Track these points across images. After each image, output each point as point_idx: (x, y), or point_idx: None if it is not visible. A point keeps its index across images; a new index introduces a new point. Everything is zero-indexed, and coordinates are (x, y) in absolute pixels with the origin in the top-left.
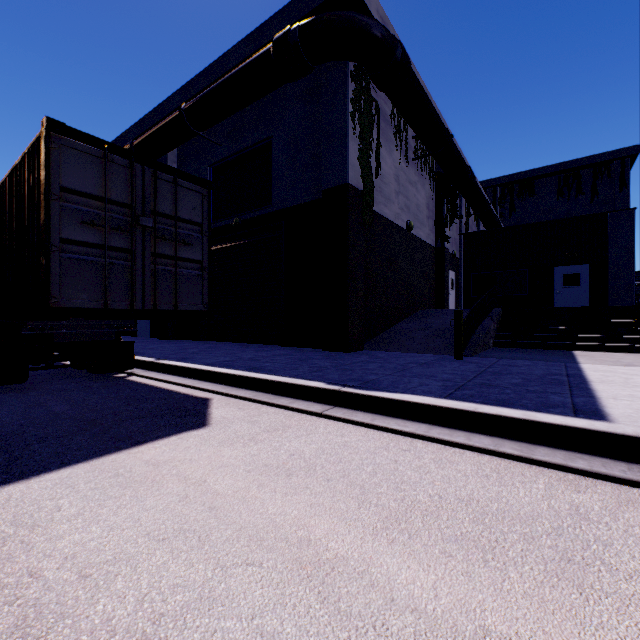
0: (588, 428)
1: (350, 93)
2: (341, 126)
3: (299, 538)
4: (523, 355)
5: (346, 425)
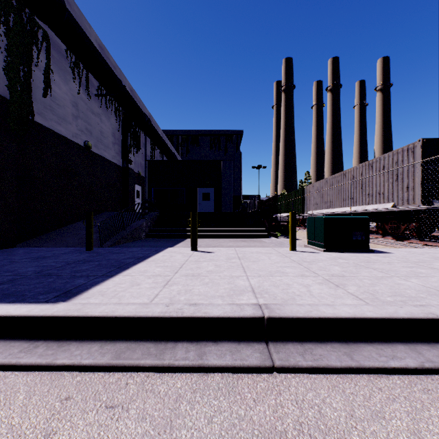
0: (21, 315)
1: None
2: None
3: None
4: (151, 243)
5: None
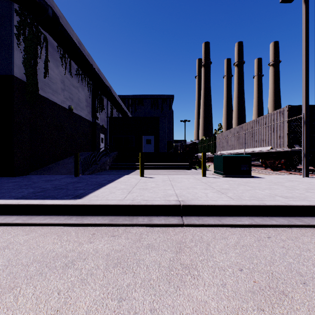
0: (61, 204)
1: (15, 22)
2: (8, 39)
3: None
4: (114, 172)
5: None
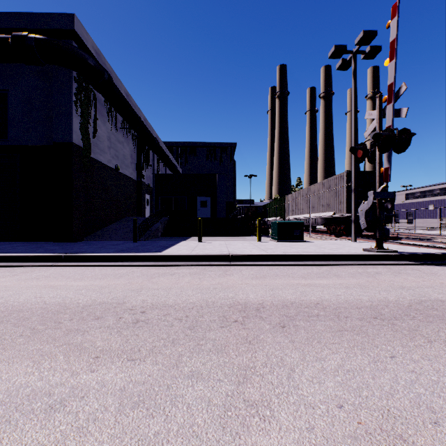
0: (150, 255)
1: (74, 89)
2: (68, 107)
3: (45, 285)
4: (169, 239)
5: (66, 267)
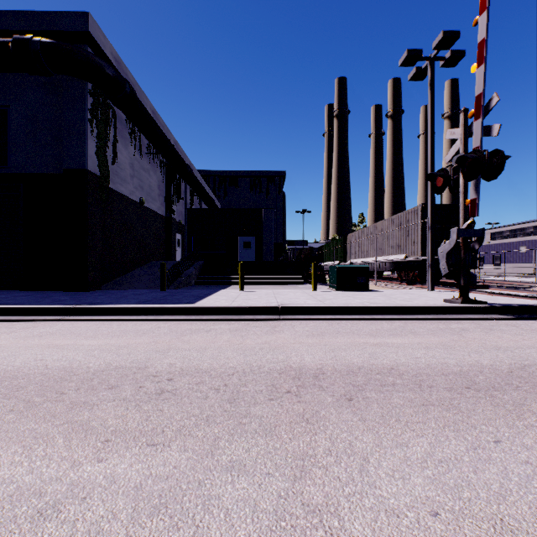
0: (180, 306)
1: (89, 105)
2: (81, 126)
3: (49, 344)
4: (204, 288)
5: (76, 322)
